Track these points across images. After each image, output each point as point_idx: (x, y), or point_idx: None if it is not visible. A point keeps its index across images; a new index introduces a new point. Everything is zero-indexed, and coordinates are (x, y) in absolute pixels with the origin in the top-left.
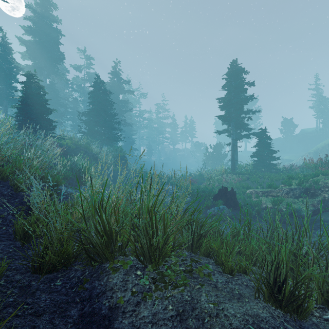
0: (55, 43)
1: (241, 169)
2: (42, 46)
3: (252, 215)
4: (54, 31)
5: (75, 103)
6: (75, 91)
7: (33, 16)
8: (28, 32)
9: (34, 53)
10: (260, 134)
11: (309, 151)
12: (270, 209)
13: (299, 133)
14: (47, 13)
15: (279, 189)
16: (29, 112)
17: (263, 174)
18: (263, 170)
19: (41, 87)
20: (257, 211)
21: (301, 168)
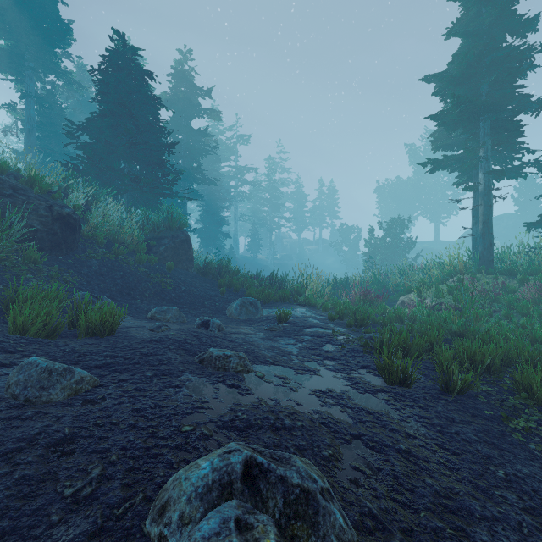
0: None
1: (507, 261)
2: (19, 3)
3: None
4: None
5: None
6: None
7: None
8: None
9: (1, 18)
10: None
11: None
12: None
13: None
14: None
15: None
16: None
17: None
18: None
19: None
20: None
21: None
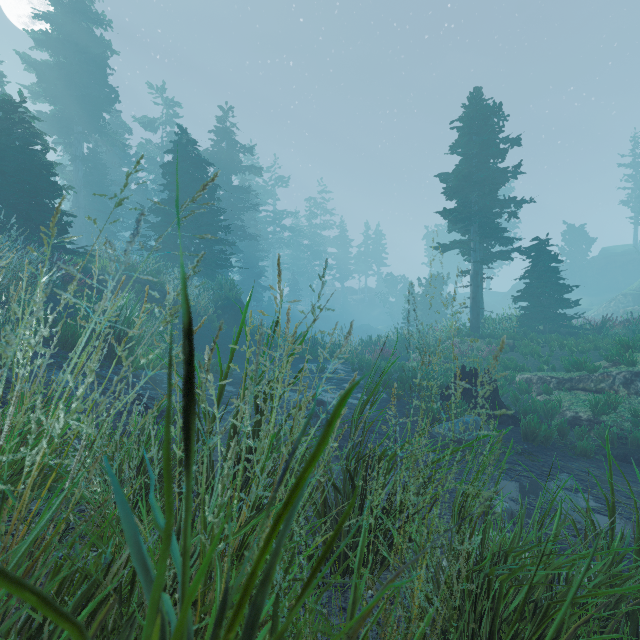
0: (98, 67)
1: (493, 327)
2: (72, 73)
3: (549, 441)
4: (96, 44)
5: (143, 193)
6: (144, 170)
7: (54, 13)
8: (42, 43)
9: (55, 88)
10: (535, 251)
11: (625, 292)
12: (587, 424)
13: (599, 256)
14: (81, 5)
15: (604, 373)
16: (2, 190)
17: (547, 338)
18: (541, 330)
19: (37, 133)
20: (559, 428)
21: (633, 324)
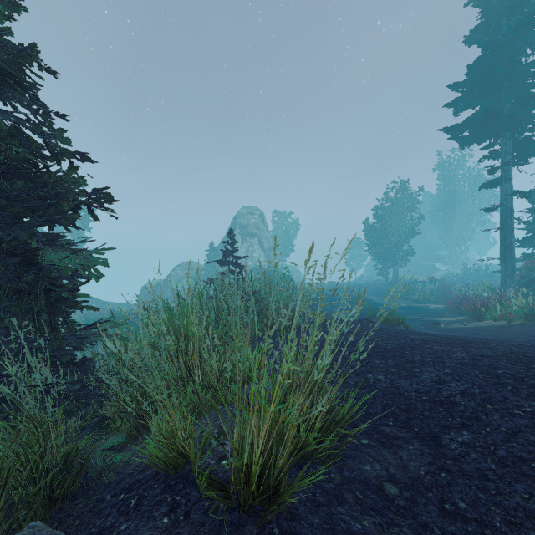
0: None
1: None
2: None
3: None
4: None
5: None
6: None
7: None
8: None
9: None
10: None
11: None
12: None
13: None
14: None
15: None
16: None
17: None
18: None
19: None
20: None
21: None
